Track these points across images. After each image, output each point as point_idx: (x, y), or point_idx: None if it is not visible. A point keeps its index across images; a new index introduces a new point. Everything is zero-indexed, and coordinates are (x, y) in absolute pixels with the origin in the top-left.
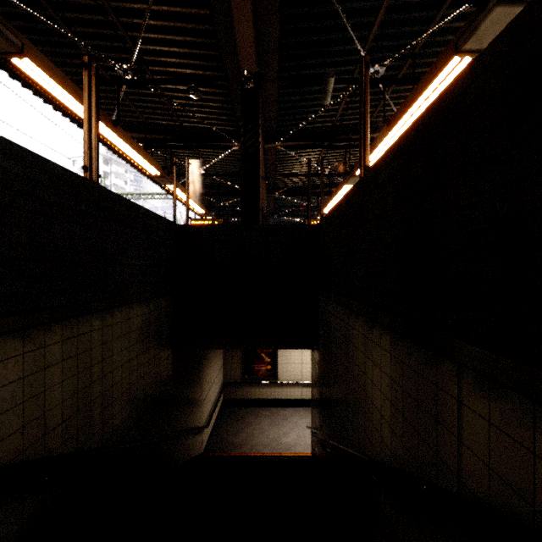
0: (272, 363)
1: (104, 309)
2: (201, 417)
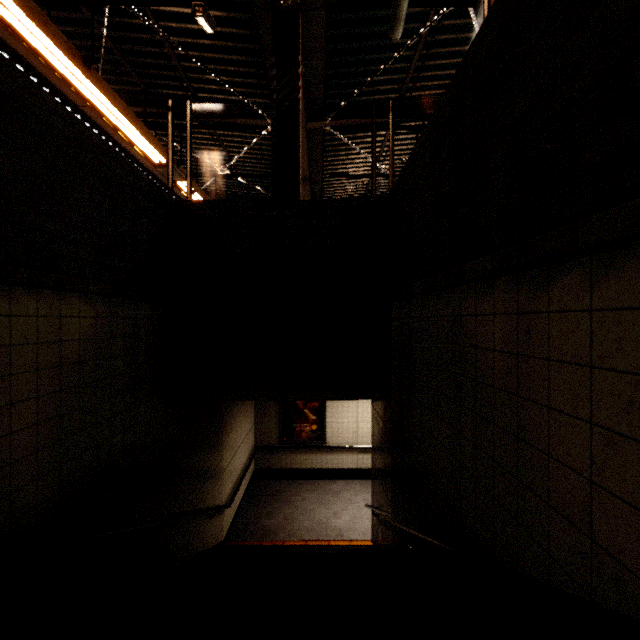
0: (318, 422)
1: None
2: (220, 493)
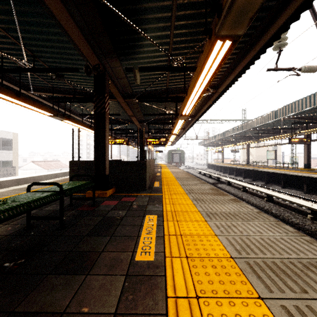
0: None
1: None
2: None
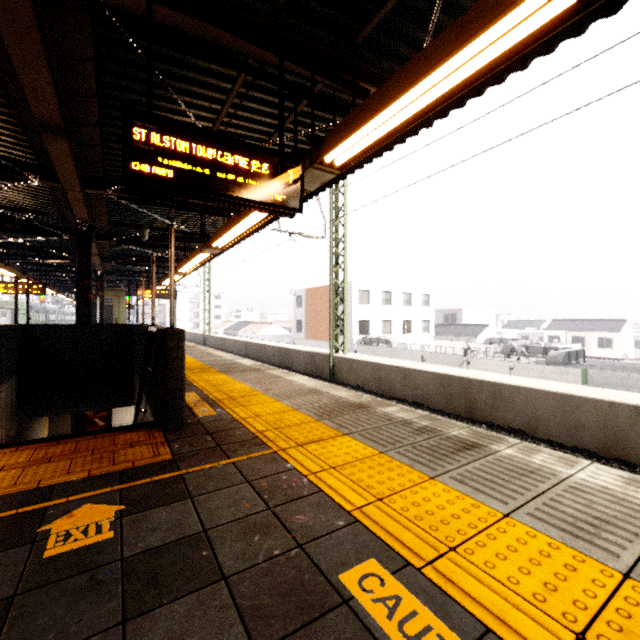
0: (106, 426)
1: None
2: None
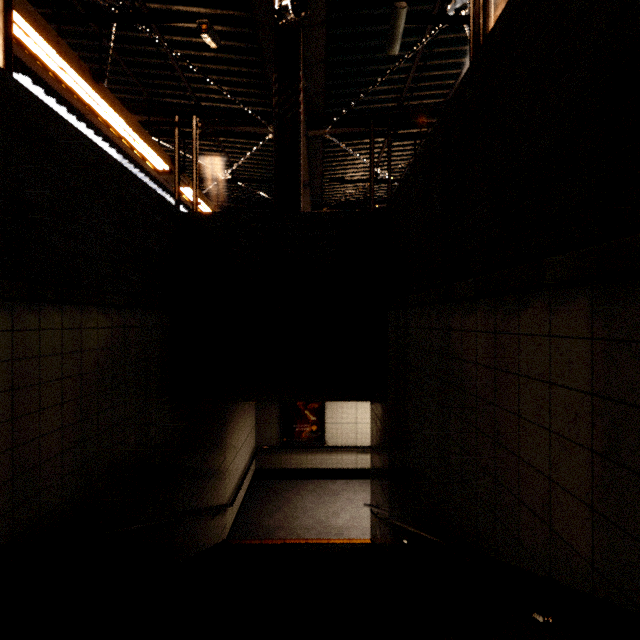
0: (318, 423)
1: (18, 298)
2: (222, 493)
